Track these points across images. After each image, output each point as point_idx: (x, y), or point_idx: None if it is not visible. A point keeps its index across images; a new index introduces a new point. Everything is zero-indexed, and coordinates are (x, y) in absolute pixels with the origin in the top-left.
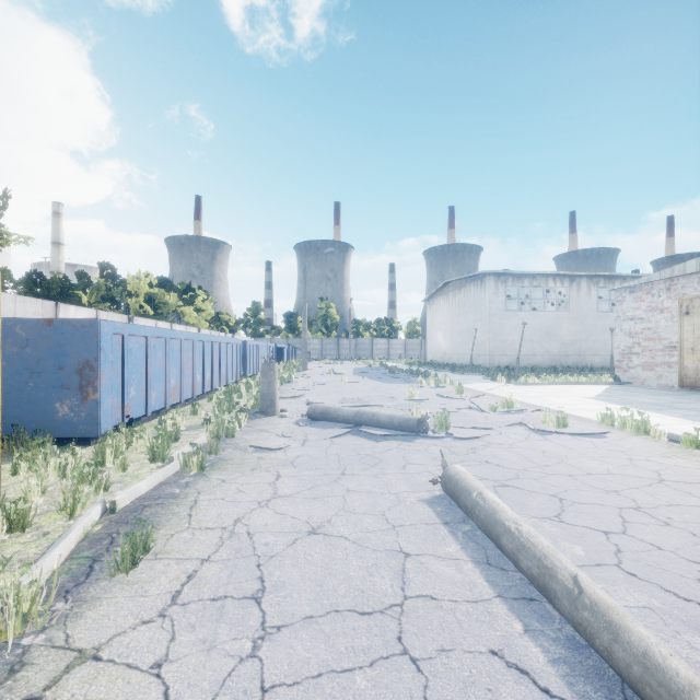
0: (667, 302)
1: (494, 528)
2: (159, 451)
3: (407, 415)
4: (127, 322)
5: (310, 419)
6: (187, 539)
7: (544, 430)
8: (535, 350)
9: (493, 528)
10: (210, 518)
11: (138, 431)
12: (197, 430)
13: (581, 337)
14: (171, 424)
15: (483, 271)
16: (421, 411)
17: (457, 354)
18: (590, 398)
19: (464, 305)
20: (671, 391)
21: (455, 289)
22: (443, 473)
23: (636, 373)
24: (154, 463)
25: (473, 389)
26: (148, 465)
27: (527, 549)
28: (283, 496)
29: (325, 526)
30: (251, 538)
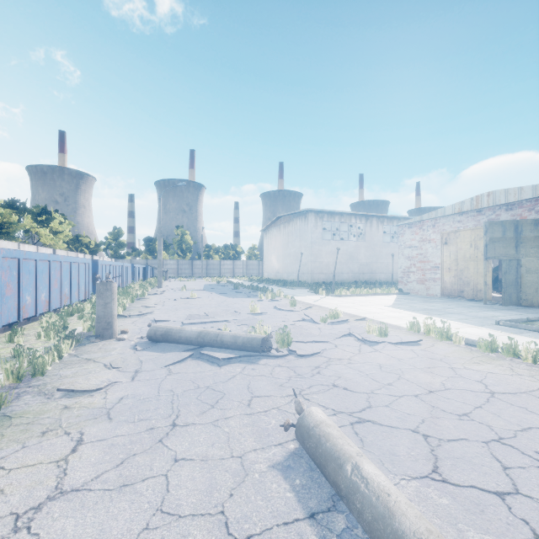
0: (433, 235)
1: None
2: None
3: (251, 334)
4: None
5: (150, 341)
6: None
7: (372, 341)
8: (343, 269)
9: None
10: None
11: None
12: None
13: (373, 260)
14: None
15: (307, 209)
16: (264, 327)
17: (287, 273)
18: (389, 307)
19: (292, 235)
20: (436, 298)
21: (285, 222)
22: (298, 421)
23: (412, 286)
24: None
25: (302, 302)
26: None
27: None
28: (69, 490)
29: None
30: None
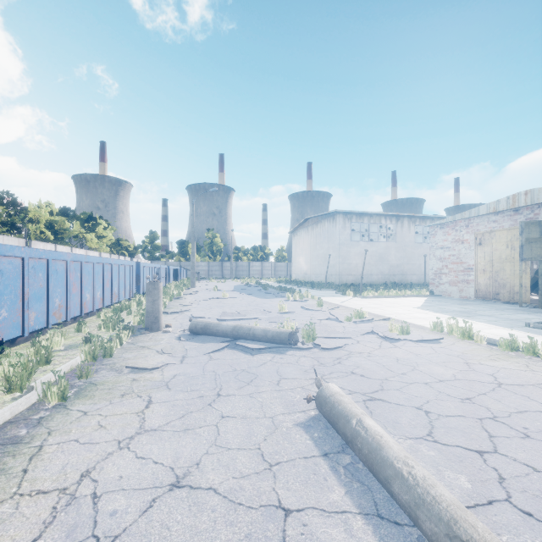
0: (466, 235)
1: (382, 469)
2: (17, 379)
3: (279, 328)
4: (24, 245)
5: (191, 334)
6: (4, 517)
7: (393, 338)
8: (372, 271)
9: (381, 469)
10: (50, 475)
11: (2, 356)
12: (76, 349)
13: (404, 261)
14: (46, 345)
15: (335, 210)
16: (291, 324)
17: (315, 274)
18: (417, 308)
19: (320, 236)
20: (469, 301)
21: (313, 224)
22: (318, 393)
23: (444, 288)
24: (11, 393)
25: (329, 302)
26: (1, 396)
27: (429, 506)
28: (150, 429)
29: (192, 473)
30: (94, 505)
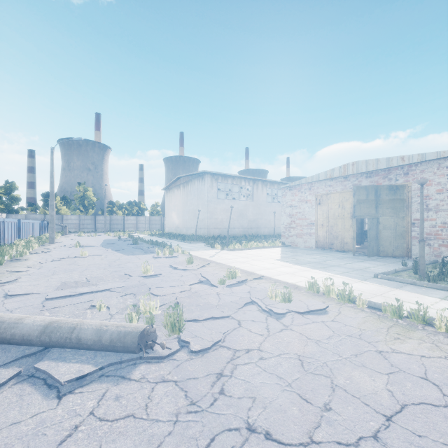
0: (309, 196)
1: None
2: None
3: (125, 325)
4: None
5: None
6: None
7: (279, 313)
8: (234, 225)
9: None
10: None
11: None
12: None
13: (258, 217)
14: None
15: (204, 171)
16: (150, 303)
17: (186, 228)
18: (279, 260)
19: (190, 194)
20: (313, 250)
21: (184, 182)
22: None
23: (293, 239)
24: None
25: (199, 257)
26: None
27: None
28: None
29: None
30: None
